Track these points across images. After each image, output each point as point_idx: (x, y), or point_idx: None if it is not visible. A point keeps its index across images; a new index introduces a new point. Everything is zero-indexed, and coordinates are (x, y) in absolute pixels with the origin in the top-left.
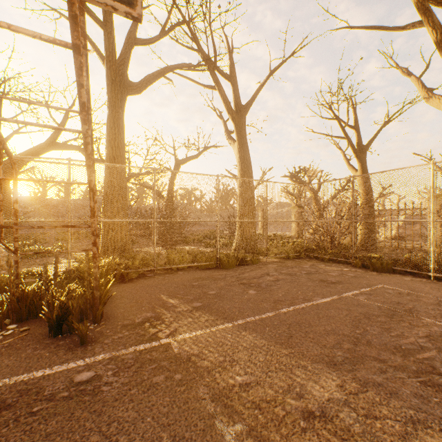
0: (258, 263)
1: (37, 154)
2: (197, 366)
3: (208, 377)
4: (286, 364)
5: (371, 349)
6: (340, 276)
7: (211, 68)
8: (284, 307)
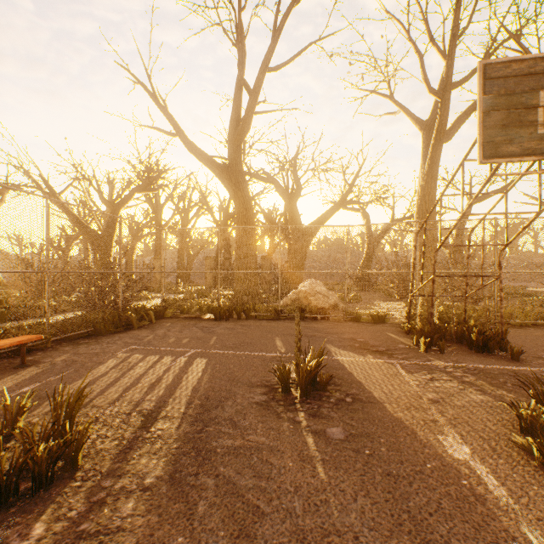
0: None
1: (331, 214)
2: None
3: None
4: None
5: None
6: None
7: None
8: None
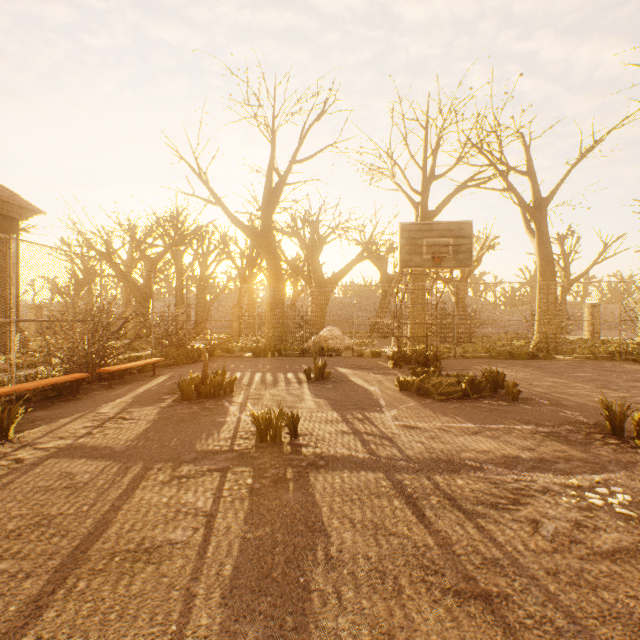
0: (552, 359)
1: (350, 269)
2: None
3: None
4: (530, 380)
5: (585, 383)
6: (632, 370)
7: (503, 176)
8: (548, 373)
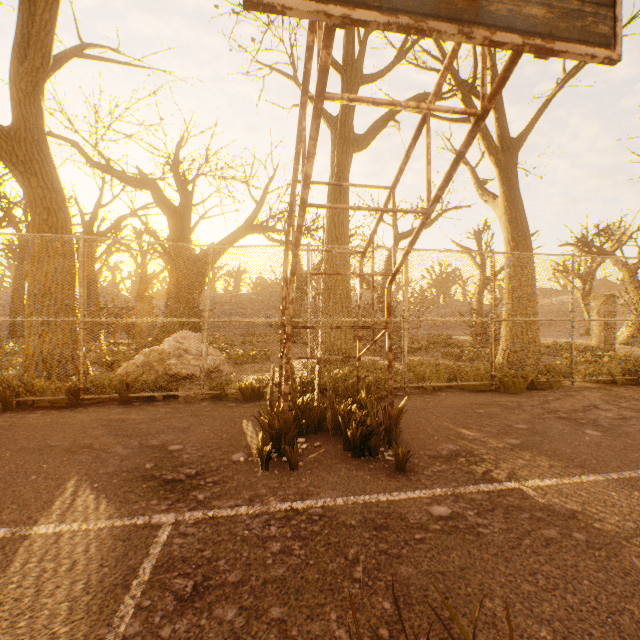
0: (560, 388)
1: (235, 241)
2: (598, 527)
3: (632, 546)
4: None
5: None
6: None
7: (465, 91)
8: None
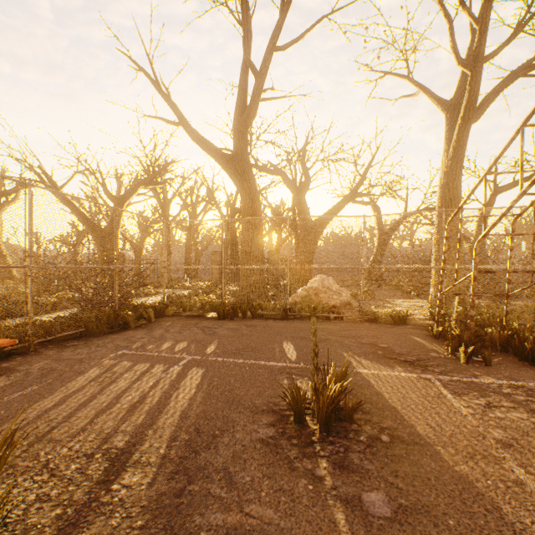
0: None
1: (341, 207)
2: None
3: None
4: None
5: None
6: None
7: None
8: None
